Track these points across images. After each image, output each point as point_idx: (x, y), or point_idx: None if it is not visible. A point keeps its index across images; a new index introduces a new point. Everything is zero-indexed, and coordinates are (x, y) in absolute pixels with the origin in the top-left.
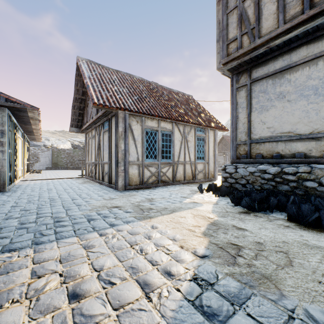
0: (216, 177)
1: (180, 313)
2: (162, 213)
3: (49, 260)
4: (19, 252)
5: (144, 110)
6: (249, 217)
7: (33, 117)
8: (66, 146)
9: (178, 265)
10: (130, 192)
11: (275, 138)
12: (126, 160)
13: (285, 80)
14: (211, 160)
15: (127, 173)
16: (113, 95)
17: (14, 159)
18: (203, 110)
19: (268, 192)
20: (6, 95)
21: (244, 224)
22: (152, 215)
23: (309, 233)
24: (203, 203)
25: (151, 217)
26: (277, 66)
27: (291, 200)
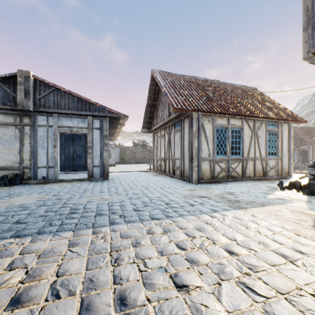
0: (291, 175)
1: None
2: (253, 206)
3: (189, 228)
4: (163, 221)
5: (214, 110)
6: None
7: (121, 123)
8: (129, 144)
9: (305, 247)
10: (204, 185)
11: None
12: (199, 156)
13: None
14: (285, 155)
15: (200, 168)
16: (186, 99)
17: None
18: (272, 102)
19: None
20: (109, 108)
21: None
22: (244, 206)
23: None
24: (292, 200)
25: (245, 208)
26: None
27: None
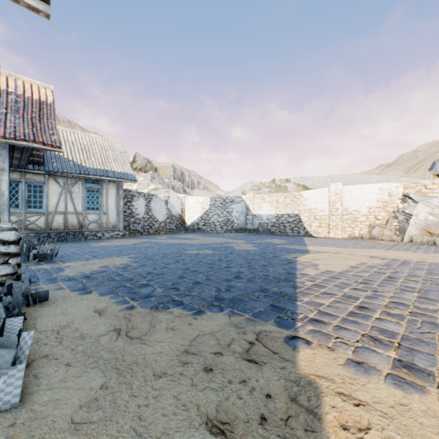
0: None
1: (293, 306)
2: None
3: None
4: None
5: None
6: None
7: None
8: None
9: (315, 327)
10: None
11: None
12: None
13: None
14: None
15: None
16: None
17: None
18: None
19: None
20: None
21: None
22: None
23: (39, 422)
24: None
25: None
26: None
27: None
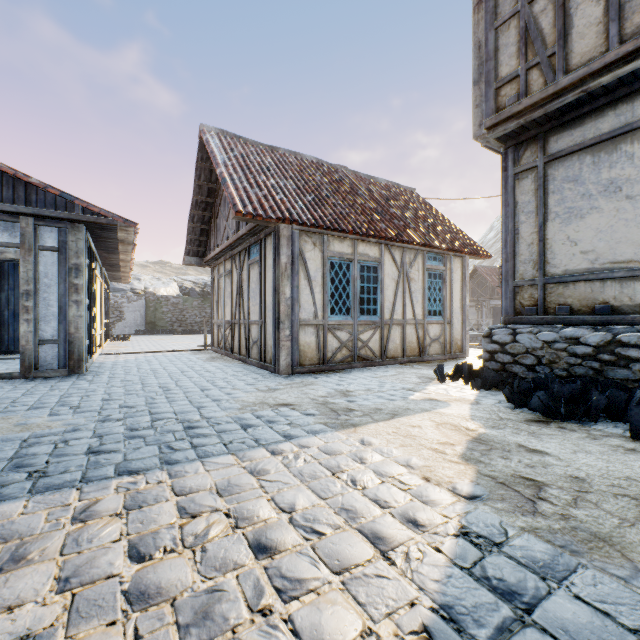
0: (467, 352)
1: (450, 586)
2: (375, 419)
3: (199, 491)
4: (147, 476)
5: (326, 222)
6: (548, 431)
7: (124, 240)
8: (170, 291)
9: (428, 509)
10: (303, 377)
11: (599, 274)
12: (295, 318)
13: (622, 156)
14: (457, 317)
15: (297, 343)
16: (269, 196)
17: (92, 315)
18: (438, 217)
19: (584, 381)
20: (83, 202)
21: (540, 442)
22: (355, 421)
23: None
24: (450, 402)
25: (355, 425)
26: (604, 128)
27: (637, 398)
